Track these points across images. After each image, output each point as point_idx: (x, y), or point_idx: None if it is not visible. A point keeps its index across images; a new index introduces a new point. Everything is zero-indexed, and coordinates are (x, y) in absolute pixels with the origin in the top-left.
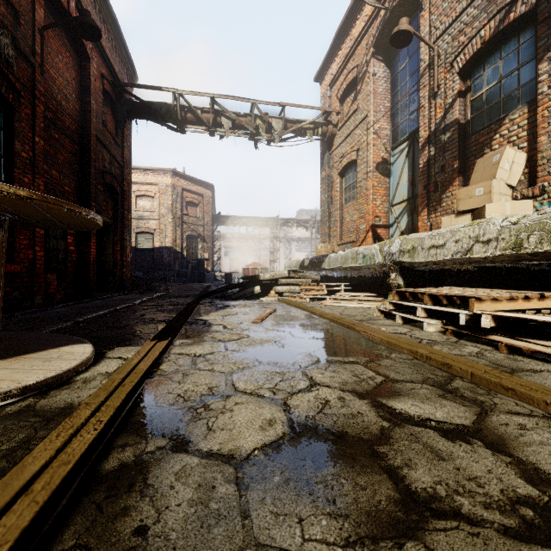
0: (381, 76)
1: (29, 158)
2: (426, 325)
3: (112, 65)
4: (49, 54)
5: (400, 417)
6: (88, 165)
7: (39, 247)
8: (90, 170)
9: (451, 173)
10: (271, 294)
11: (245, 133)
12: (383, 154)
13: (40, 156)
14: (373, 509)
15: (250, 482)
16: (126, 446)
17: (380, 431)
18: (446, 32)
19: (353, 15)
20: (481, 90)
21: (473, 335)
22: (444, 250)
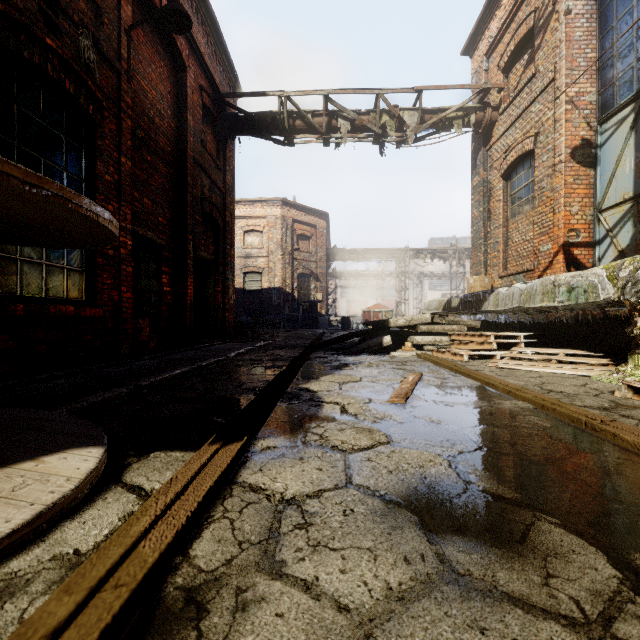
0: (580, 12)
1: (114, 182)
2: None
3: (212, 75)
4: (140, 63)
5: None
6: (184, 192)
7: (125, 287)
8: (187, 198)
9: None
10: (406, 346)
11: (368, 135)
12: (583, 133)
13: (127, 179)
14: None
15: None
16: None
17: None
18: None
19: None
20: None
21: None
22: None
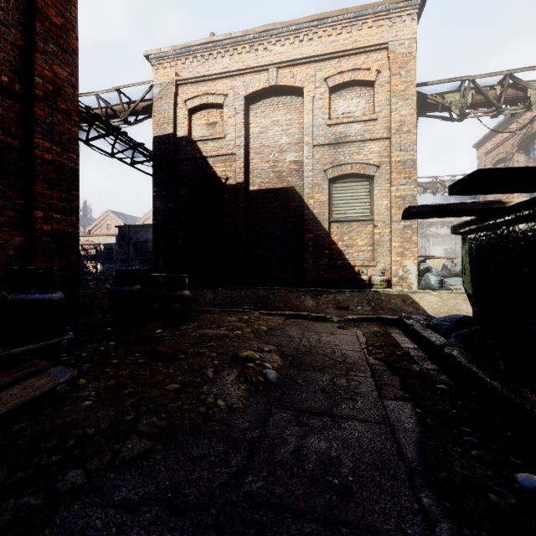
0: (522, 161)
1: None
2: None
3: None
4: None
5: None
6: None
7: None
8: None
9: None
10: None
11: (430, 192)
12: None
13: None
14: None
15: None
16: None
17: None
18: None
19: (503, 125)
20: None
21: None
22: None
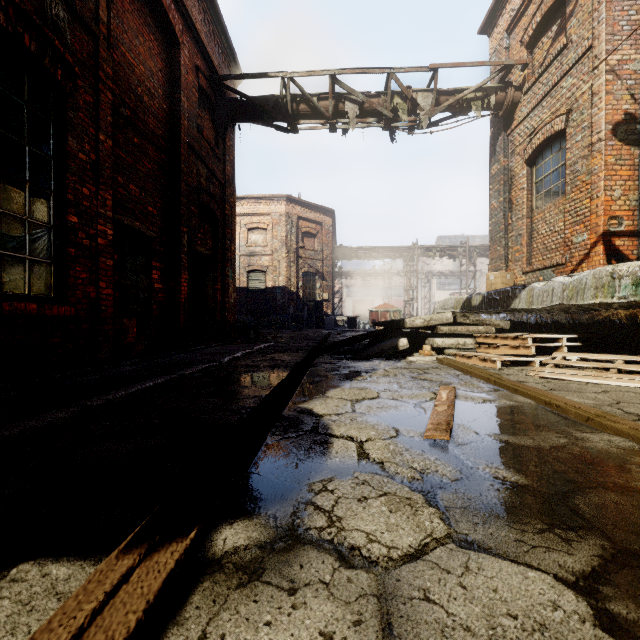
0: None
1: (91, 162)
2: None
3: (209, 55)
4: (125, 33)
5: None
6: (177, 180)
7: (105, 283)
8: (180, 186)
9: None
10: (424, 350)
11: (378, 119)
12: (627, 106)
13: (107, 160)
14: None
15: None
16: None
17: None
18: None
19: None
20: None
21: None
22: None
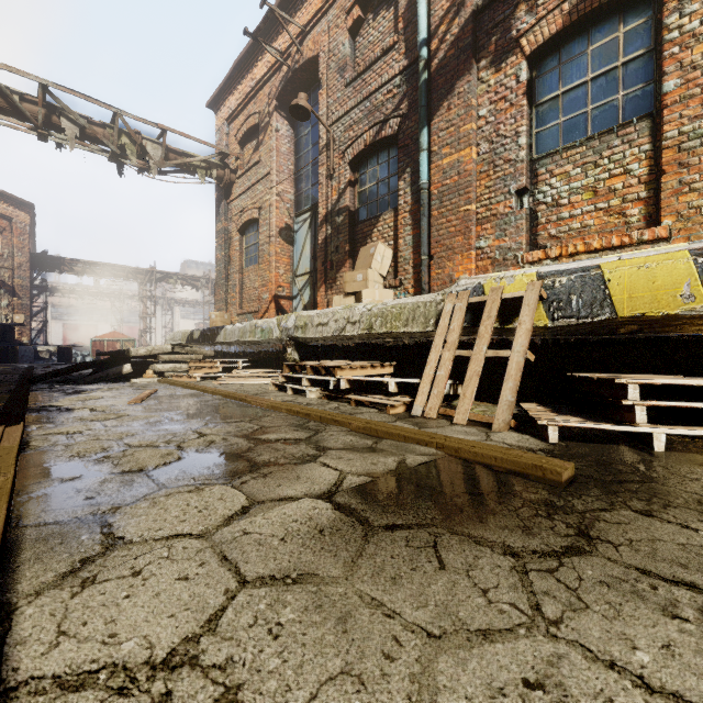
0: (285, 134)
1: None
2: (309, 393)
3: None
4: None
5: (264, 442)
6: None
7: None
8: None
9: (344, 255)
10: (148, 374)
11: (103, 150)
12: (287, 219)
13: None
14: (235, 470)
15: (159, 476)
16: (42, 482)
17: (249, 448)
18: (340, 120)
19: (255, 52)
20: (366, 186)
21: (337, 396)
22: (328, 328)
